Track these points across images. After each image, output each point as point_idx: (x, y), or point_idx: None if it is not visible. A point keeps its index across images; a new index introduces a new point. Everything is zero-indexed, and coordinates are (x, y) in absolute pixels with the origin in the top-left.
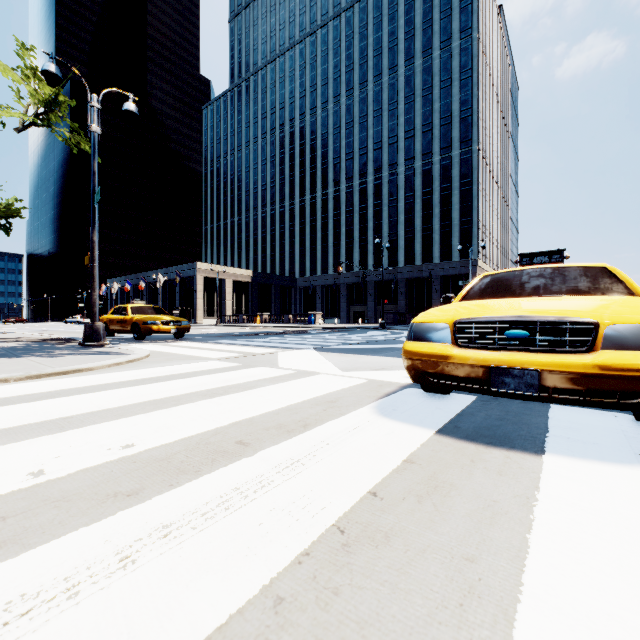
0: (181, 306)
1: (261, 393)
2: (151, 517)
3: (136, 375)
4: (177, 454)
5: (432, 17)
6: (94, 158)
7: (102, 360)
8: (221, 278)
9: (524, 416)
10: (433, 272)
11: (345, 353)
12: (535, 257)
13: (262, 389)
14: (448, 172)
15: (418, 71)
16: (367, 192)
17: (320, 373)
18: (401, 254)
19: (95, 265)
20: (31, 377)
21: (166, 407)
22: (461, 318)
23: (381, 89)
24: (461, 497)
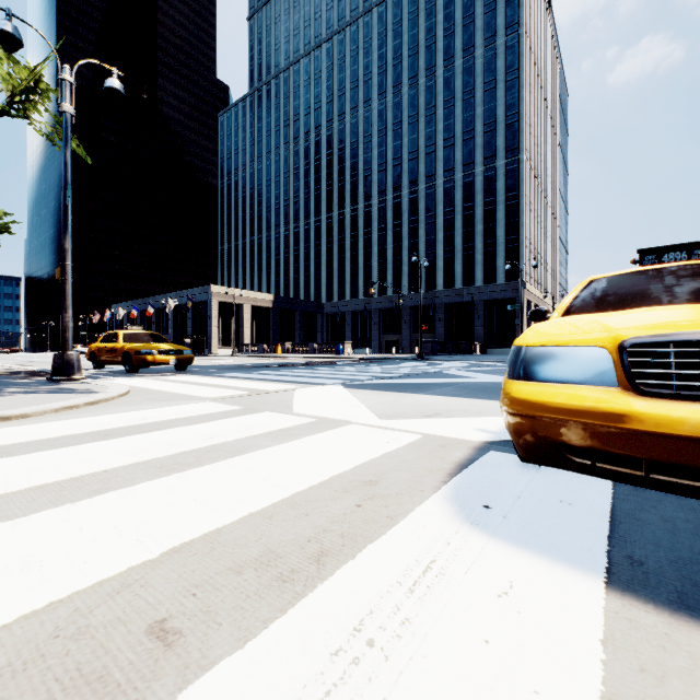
0: (194, 334)
1: (253, 463)
2: None
3: (80, 426)
4: None
5: (474, 11)
6: (66, 145)
7: (53, 401)
8: (238, 303)
9: None
10: (475, 296)
11: (381, 390)
12: (665, 253)
13: (257, 454)
14: (492, 184)
15: (458, 72)
16: (401, 207)
17: (350, 422)
18: (439, 276)
19: (67, 279)
20: None
21: (74, 498)
22: (638, 335)
23: (417, 92)
24: None
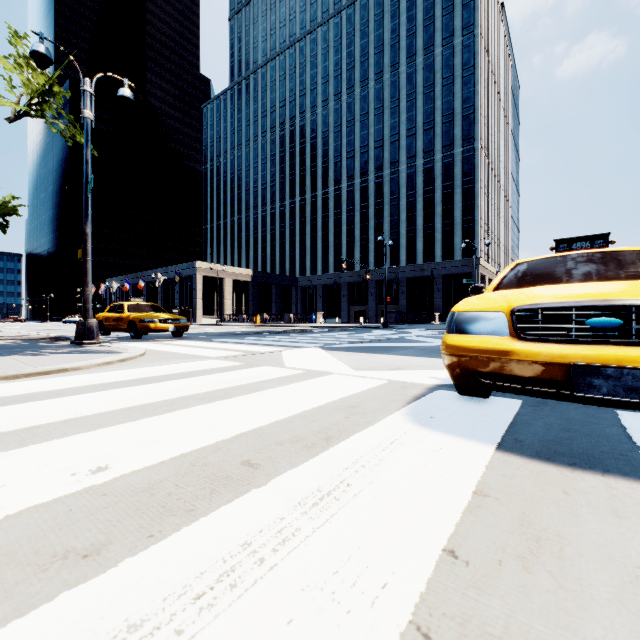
0: (181, 305)
1: (268, 396)
2: (111, 605)
3: (126, 375)
4: (164, 481)
5: (434, 14)
6: (87, 146)
7: (92, 359)
8: (221, 277)
9: (593, 425)
10: (435, 271)
11: (353, 352)
12: (574, 243)
13: (269, 391)
14: (450, 170)
15: (420, 68)
16: (368, 191)
17: (332, 373)
18: (402, 253)
19: (88, 259)
20: (7, 377)
21: (156, 414)
22: (522, 304)
23: (382, 87)
24: (585, 559)
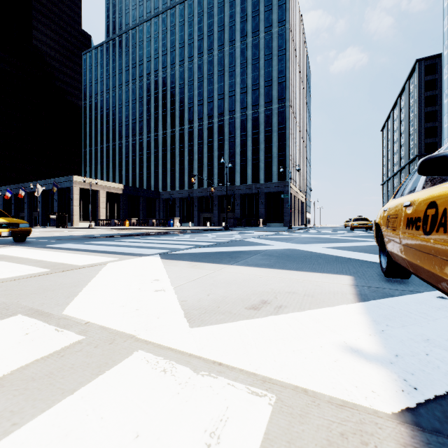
0: (59, 212)
1: None
2: None
3: None
4: None
5: (259, 9)
6: None
7: None
8: (96, 189)
9: None
10: (260, 190)
11: (197, 261)
12: None
13: None
14: (270, 119)
15: (249, 46)
16: (213, 130)
17: (138, 340)
18: (237, 176)
19: None
20: None
21: None
22: None
23: (223, 55)
24: None
